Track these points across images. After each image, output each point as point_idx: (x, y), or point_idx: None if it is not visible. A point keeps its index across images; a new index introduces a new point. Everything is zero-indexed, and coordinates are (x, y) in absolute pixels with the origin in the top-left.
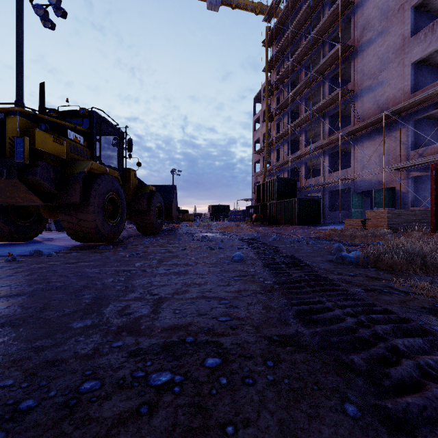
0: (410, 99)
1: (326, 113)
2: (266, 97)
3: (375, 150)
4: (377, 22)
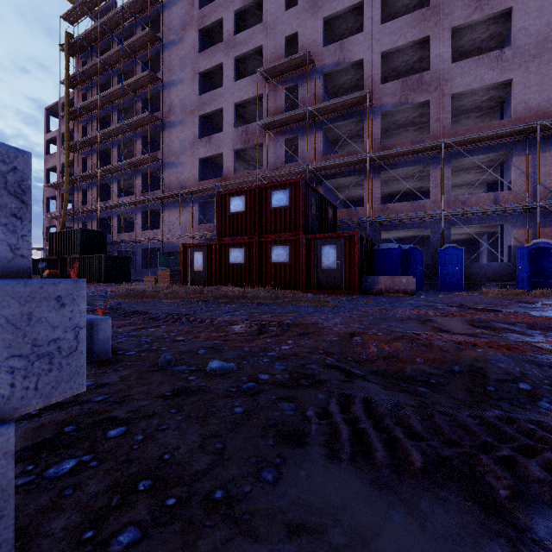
0: (195, 187)
1: (139, 170)
2: (67, 121)
3: (177, 218)
4: (179, 111)
